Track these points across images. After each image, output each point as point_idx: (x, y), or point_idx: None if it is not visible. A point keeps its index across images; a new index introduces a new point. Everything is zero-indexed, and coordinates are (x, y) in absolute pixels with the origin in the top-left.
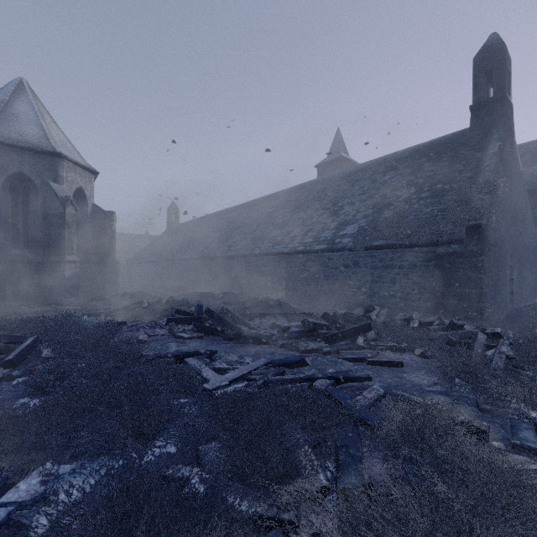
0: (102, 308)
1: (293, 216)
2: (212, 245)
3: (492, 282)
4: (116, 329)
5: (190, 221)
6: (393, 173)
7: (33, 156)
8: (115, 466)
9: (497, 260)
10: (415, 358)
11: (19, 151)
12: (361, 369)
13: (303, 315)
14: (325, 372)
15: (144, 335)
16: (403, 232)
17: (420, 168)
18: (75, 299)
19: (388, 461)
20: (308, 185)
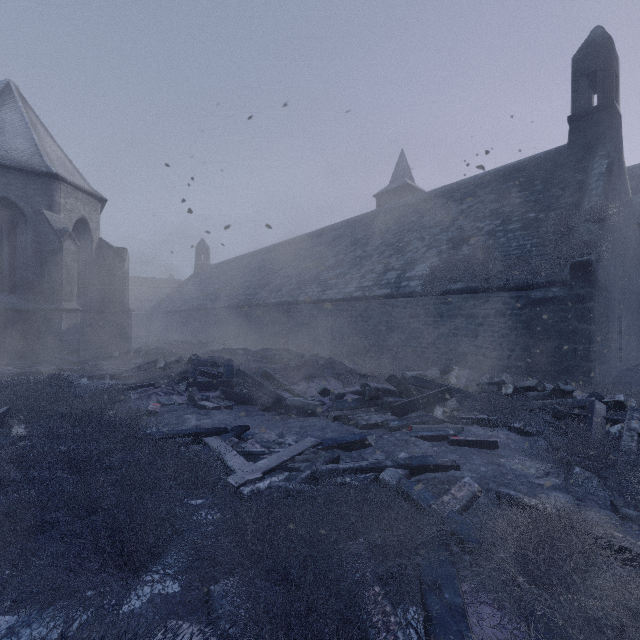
0: (108, 368)
1: (348, 254)
2: (249, 290)
3: (601, 335)
4: (119, 396)
5: (223, 262)
6: (473, 200)
7: (21, 177)
8: (78, 619)
9: (607, 308)
10: (512, 436)
11: (4, 170)
12: (442, 452)
13: (362, 378)
14: (396, 459)
15: (156, 404)
16: (488, 273)
17: (506, 194)
18: (75, 357)
19: (501, 608)
20: (366, 216)
